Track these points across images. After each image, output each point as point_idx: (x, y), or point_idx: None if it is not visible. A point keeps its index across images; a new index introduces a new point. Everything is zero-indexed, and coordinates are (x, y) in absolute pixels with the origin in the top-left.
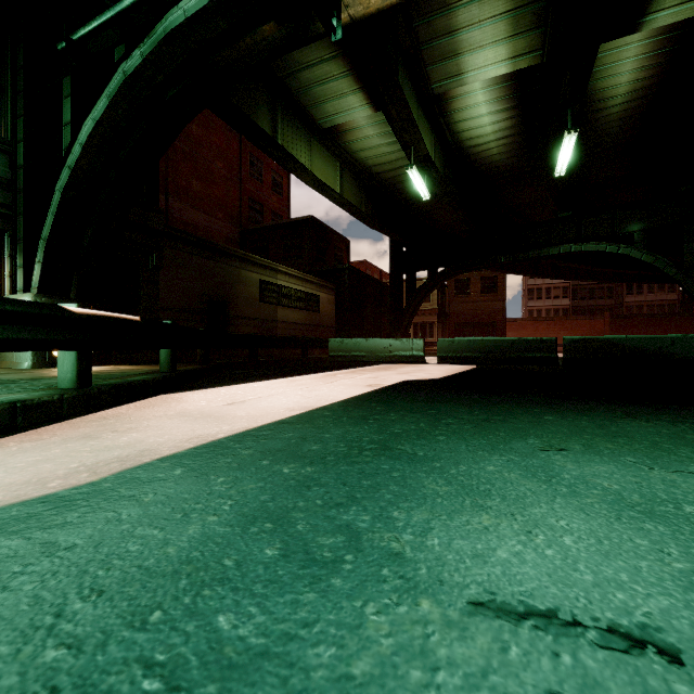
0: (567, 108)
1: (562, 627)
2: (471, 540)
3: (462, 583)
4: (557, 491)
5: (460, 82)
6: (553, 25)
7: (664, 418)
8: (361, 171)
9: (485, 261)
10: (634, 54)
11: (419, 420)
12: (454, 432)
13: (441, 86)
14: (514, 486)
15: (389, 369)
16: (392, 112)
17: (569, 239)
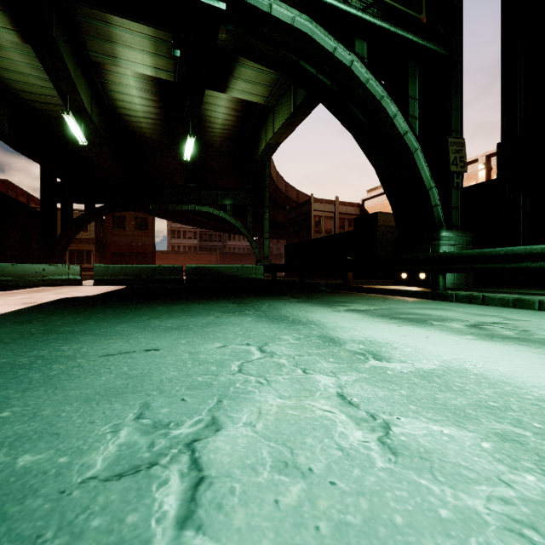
0: (190, 120)
1: (129, 353)
2: (102, 346)
3: (96, 354)
4: (147, 330)
5: (115, 63)
6: (181, 63)
7: (211, 303)
8: (3, 90)
9: (137, 206)
10: (224, 105)
11: (76, 317)
12: (101, 319)
13: (98, 57)
14: (128, 331)
15: (44, 291)
16: (46, 57)
17: (195, 201)
